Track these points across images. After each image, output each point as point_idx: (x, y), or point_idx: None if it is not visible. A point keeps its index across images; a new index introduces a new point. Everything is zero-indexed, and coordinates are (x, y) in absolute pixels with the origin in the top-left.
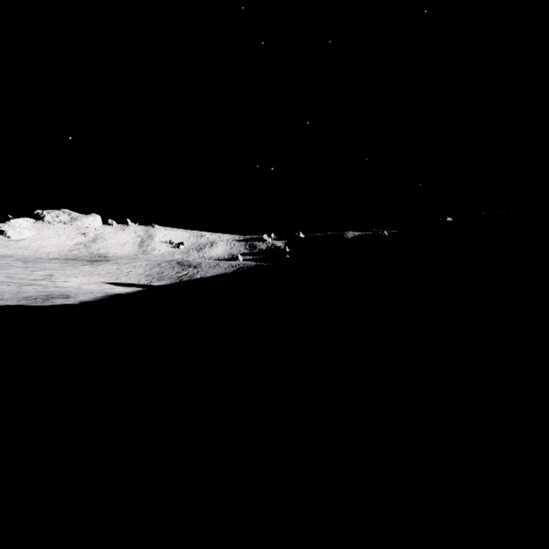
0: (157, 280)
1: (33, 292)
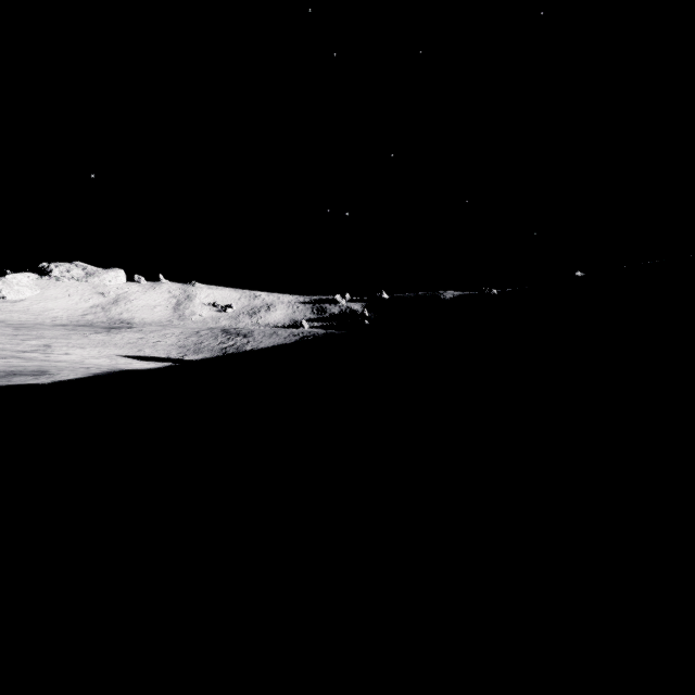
0: (193, 352)
1: None
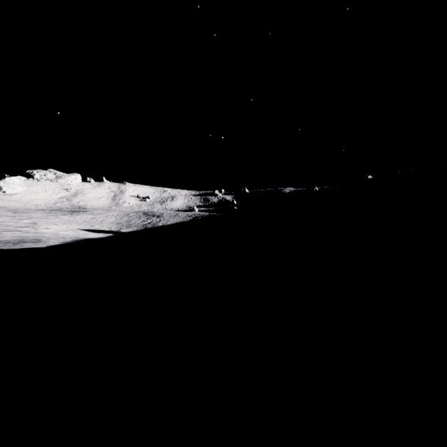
0: (125, 227)
1: (9, 236)
